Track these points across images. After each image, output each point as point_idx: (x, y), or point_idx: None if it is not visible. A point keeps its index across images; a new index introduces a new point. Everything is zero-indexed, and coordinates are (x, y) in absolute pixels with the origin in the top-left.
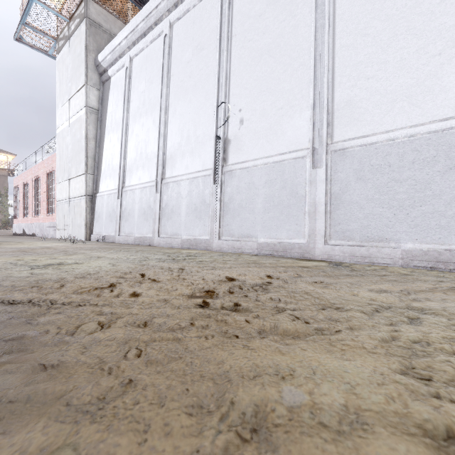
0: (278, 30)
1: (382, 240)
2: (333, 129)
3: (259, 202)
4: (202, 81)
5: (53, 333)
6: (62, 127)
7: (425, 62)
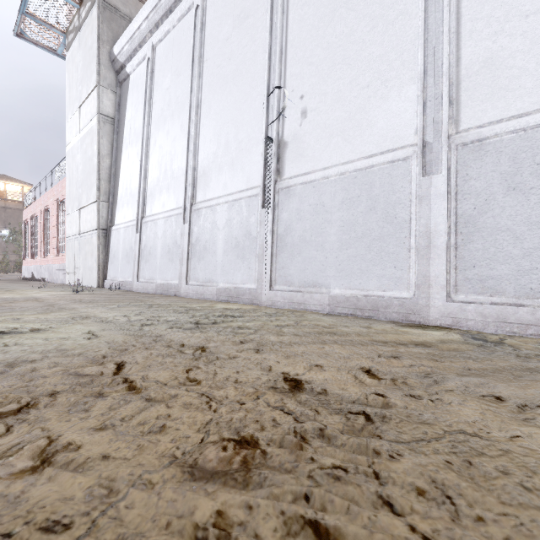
0: None
1: None
2: (460, 108)
3: (331, 233)
4: (247, 62)
5: None
6: (71, 143)
7: None
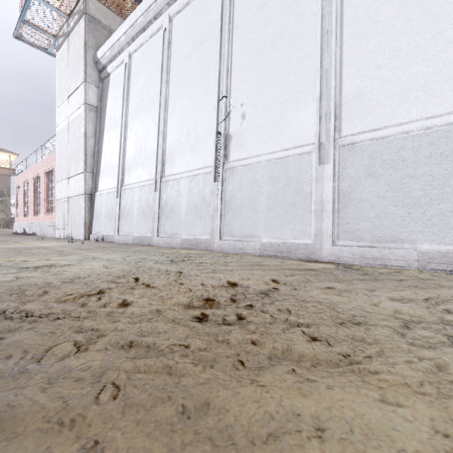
0: (282, 20)
1: (396, 241)
2: (341, 122)
3: (261, 201)
4: (203, 75)
5: (16, 358)
6: (61, 125)
7: (443, 49)
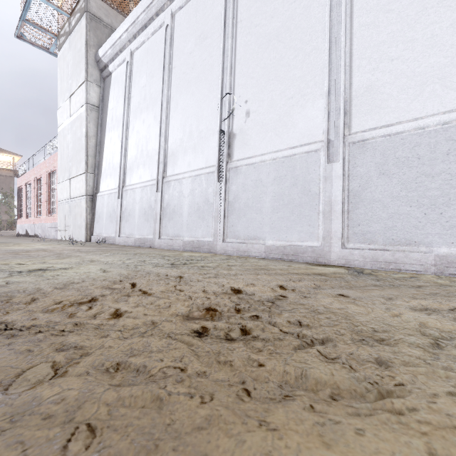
0: (288, 12)
1: (410, 244)
2: (351, 118)
3: (267, 201)
4: (206, 72)
5: None
6: (63, 126)
7: None
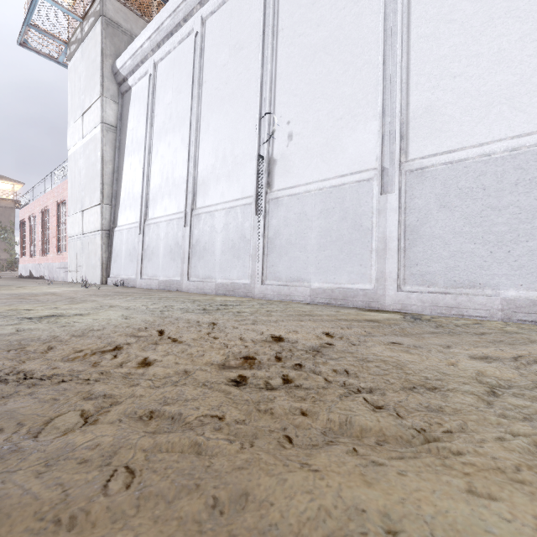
0: (336, 20)
1: (475, 286)
2: (408, 143)
3: (312, 238)
4: (242, 88)
5: (8, 432)
6: (74, 148)
7: (532, 53)
